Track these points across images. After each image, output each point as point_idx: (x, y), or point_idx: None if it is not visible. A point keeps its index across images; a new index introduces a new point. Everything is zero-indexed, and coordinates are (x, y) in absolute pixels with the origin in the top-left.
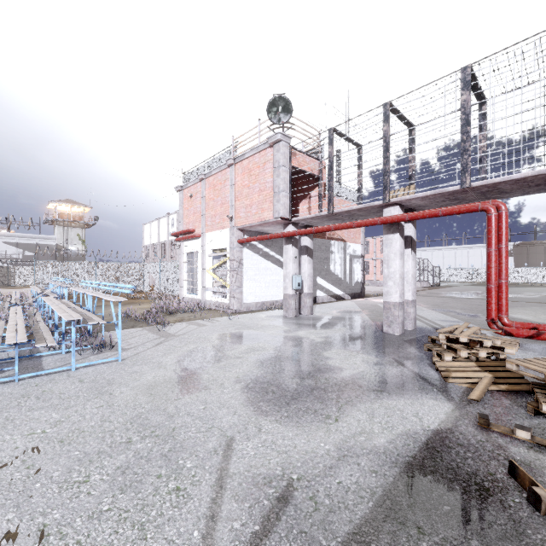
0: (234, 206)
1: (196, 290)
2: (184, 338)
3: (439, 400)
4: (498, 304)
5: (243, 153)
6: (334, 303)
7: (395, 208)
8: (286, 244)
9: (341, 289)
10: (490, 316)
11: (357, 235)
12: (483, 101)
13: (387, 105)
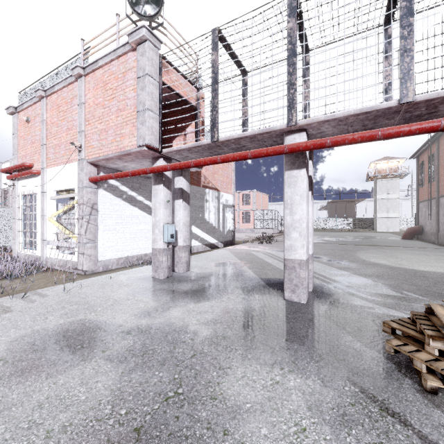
0: (83, 131)
1: (34, 244)
2: None
3: None
4: None
5: (95, 60)
6: (210, 252)
7: (301, 135)
8: (155, 184)
9: (215, 238)
10: None
11: (229, 186)
12: (388, 23)
13: None
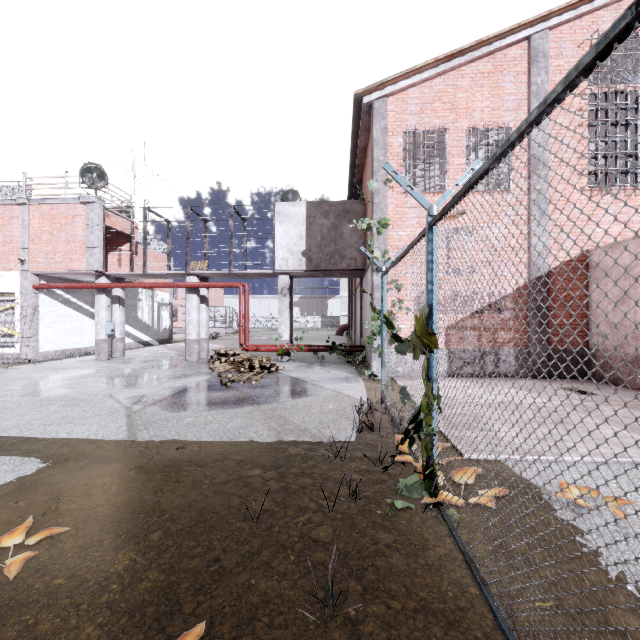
0: (27, 248)
1: None
2: (1, 379)
3: (207, 376)
4: (245, 336)
5: (43, 198)
6: (143, 348)
7: (194, 277)
8: (98, 294)
9: (150, 336)
10: (240, 342)
11: None
12: (245, 220)
13: (189, 208)
